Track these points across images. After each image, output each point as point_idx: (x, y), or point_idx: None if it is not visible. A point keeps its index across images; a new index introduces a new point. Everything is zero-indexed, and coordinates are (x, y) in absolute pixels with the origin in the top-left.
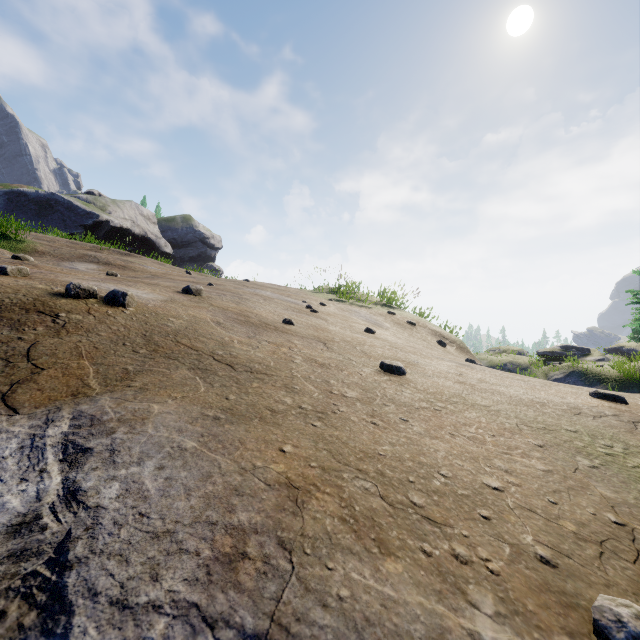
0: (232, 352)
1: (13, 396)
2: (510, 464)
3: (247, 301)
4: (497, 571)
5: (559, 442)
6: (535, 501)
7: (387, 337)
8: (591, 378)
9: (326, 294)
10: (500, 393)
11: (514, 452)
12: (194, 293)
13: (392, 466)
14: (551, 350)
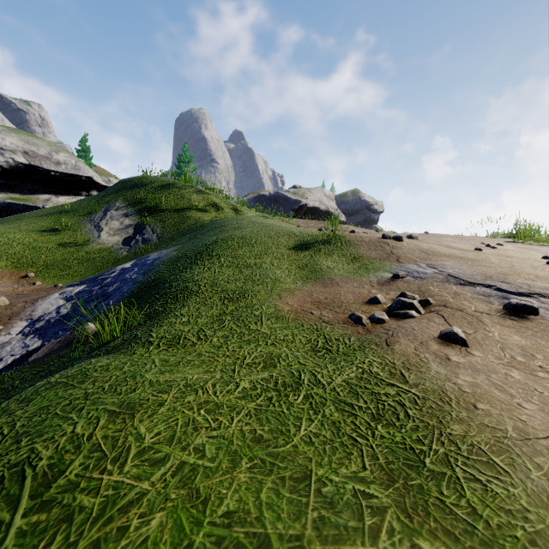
0: (458, 255)
1: (399, 261)
2: None
3: (443, 242)
4: None
5: None
6: None
7: None
8: None
9: (501, 238)
10: None
11: None
12: (414, 238)
13: (541, 276)
14: None
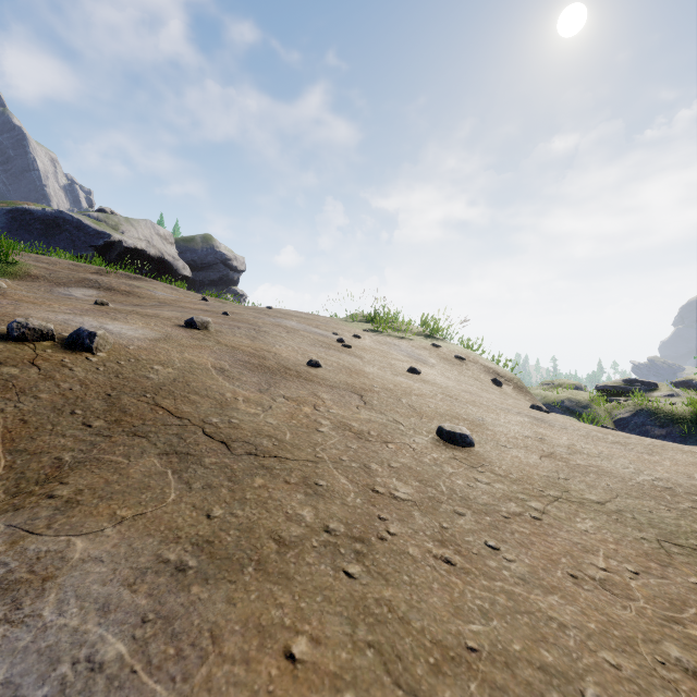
0: (232, 418)
1: None
2: (693, 652)
3: (266, 335)
4: None
5: None
6: None
7: (435, 378)
8: (662, 418)
9: (360, 323)
10: (607, 473)
11: (685, 615)
12: (199, 327)
13: (497, 685)
14: (612, 384)
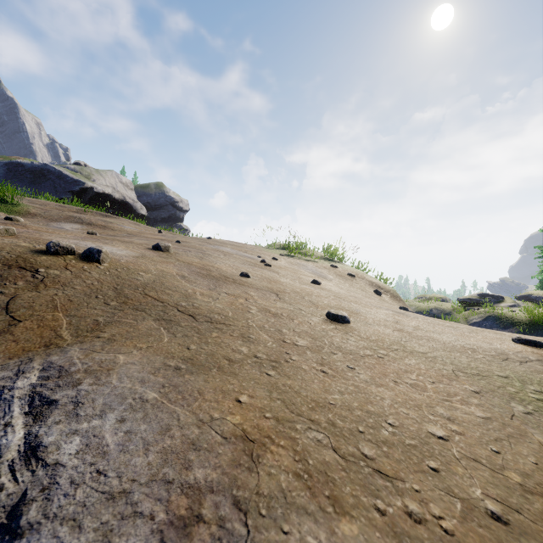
0: (194, 303)
1: None
2: (451, 411)
3: (209, 256)
4: (451, 530)
5: (493, 388)
6: (479, 450)
7: (331, 287)
8: (505, 322)
9: (278, 250)
10: (434, 340)
11: (454, 399)
12: (163, 250)
13: (342, 415)
14: (470, 297)
